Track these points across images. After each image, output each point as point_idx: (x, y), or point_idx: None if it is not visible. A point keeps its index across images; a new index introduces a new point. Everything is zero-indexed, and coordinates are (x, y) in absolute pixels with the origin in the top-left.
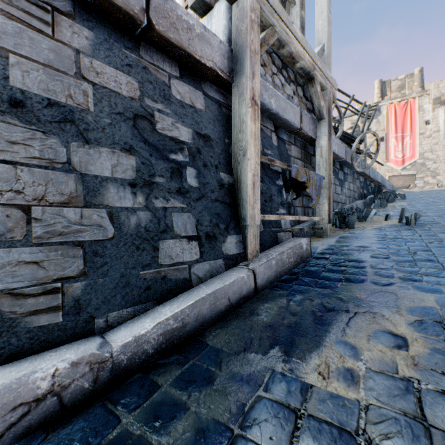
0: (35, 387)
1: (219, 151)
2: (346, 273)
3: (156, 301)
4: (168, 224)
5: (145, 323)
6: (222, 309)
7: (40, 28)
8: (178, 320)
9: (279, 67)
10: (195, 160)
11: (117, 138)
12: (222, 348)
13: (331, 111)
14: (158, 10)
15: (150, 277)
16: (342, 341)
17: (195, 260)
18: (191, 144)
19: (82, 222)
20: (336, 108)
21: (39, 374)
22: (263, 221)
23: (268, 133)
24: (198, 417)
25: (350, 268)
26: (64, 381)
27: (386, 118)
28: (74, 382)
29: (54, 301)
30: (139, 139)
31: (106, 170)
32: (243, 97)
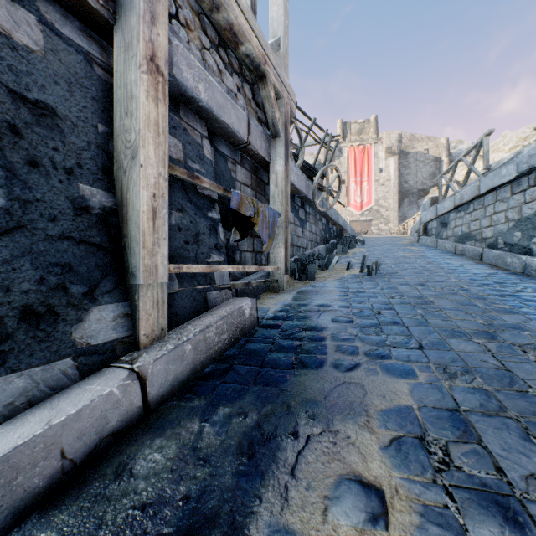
0: None
1: (80, 143)
2: (301, 352)
3: None
4: None
5: None
6: (39, 485)
7: None
8: None
9: (215, 42)
10: None
11: None
12: None
13: (288, 128)
14: None
15: None
16: (280, 527)
17: None
18: None
19: None
20: (297, 131)
21: None
22: (181, 275)
23: (197, 137)
24: None
25: (306, 342)
26: None
27: (347, 160)
28: None
29: None
30: None
31: None
32: (131, 52)
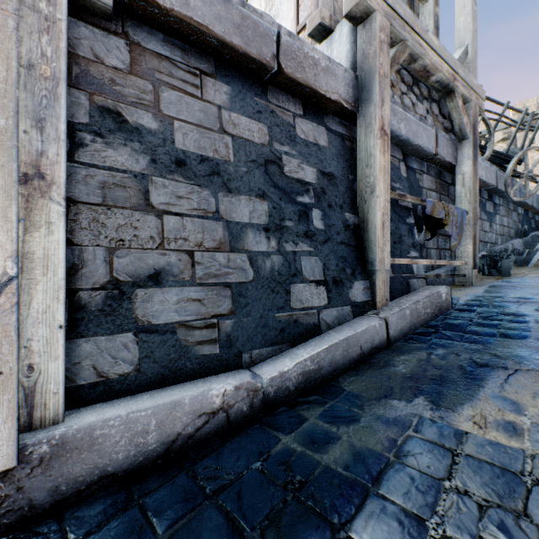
0: (212, 402)
1: (343, 190)
2: (501, 328)
3: (289, 343)
4: (298, 268)
5: (285, 362)
6: (354, 357)
7: (193, 93)
8: (314, 363)
9: (410, 84)
10: (320, 201)
11: (252, 185)
12: (361, 394)
13: (477, 128)
14: (287, 53)
15: (284, 319)
16: (500, 396)
17: (323, 305)
18: (316, 185)
19: (229, 266)
20: (483, 122)
21: (214, 391)
22: (392, 266)
23: (396, 163)
24: (351, 444)
25: (506, 323)
26: (230, 401)
27: None
28: (236, 403)
29: (213, 334)
30: (270, 184)
31: (245, 216)
32: (370, 128)
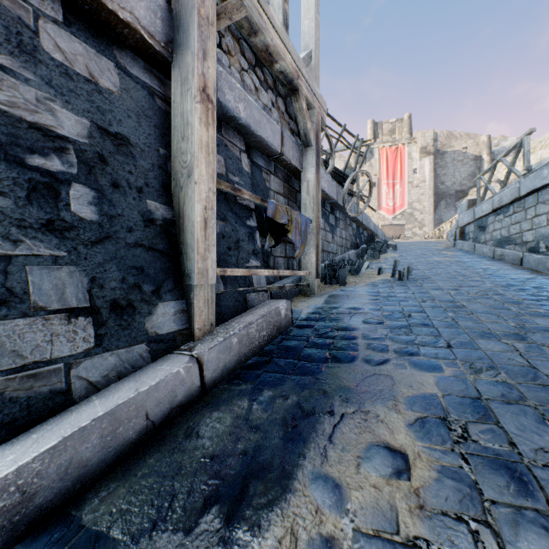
0: None
1: (147, 166)
2: (334, 348)
3: None
4: (14, 288)
5: None
6: (132, 436)
7: None
8: (8, 493)
9: (252, 62)
10: (93, 174)
11: None
12: (110, 531)
13: (319, 137)
14: None
15: None
16: (321, 474)
17: (84, 352)
18: (85, 145)
19: None
20: (327, 138)
21: None
22: (225, 278)
23: (236, 152)
24: None
25: (338, 340)
26: None
27: (378, 162)
28: None
29: None
30: None
31: None
32: (187, 85)
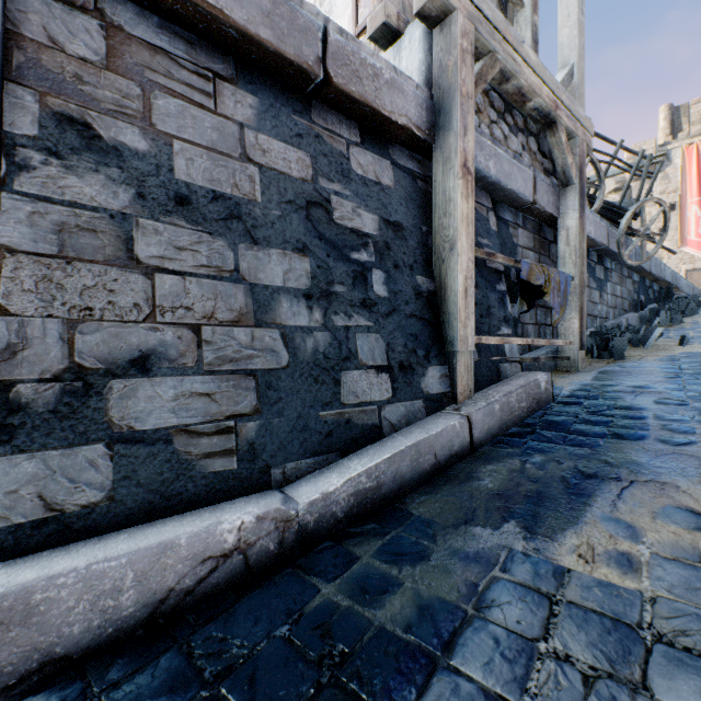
0: (222, 540)
1: (414, 245)
2: (613, 426)
3: (339, 452)
4: (351, 349)
5: (332, 479)
6: (427, 468)
7: (202, 103)
8: (371, 478)
9: (501, 110)
10: (383, 260)
11: (288, 235)
12: (433, 519)
13: (584, 171)
14: (337, 57)
15: (331, 419)
16: (612, 517)
17: (386, 400)
18: (377, 237)
19: (253, 346)
20: (592, 164)
21: (226, 525)
22: (478, 346)
23: (483, 212)
24: (417, 593)
25: (619, 419)
26: (249, 538)
27: (680, 170)
28: (259, 540)
29: (228, 443)
30: (313, 234)
31: (277, 277)
32: (449, 164)
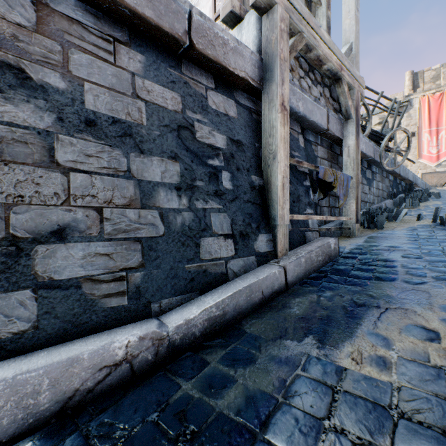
0: (114, 354)
1: (250, 155)
2: (376, 272)
3: (198, 292)
4: (207, 223)
5: (192, 310)
6: (257, 301)
7: (105, 58)
8: (219, 309)
9: (306, 70)
10: (229, 165)
11: (164, 148)
12: (260, 335)
13: (359, 110)
14: (198, 31)
15: (193, 270)
16: (374, 332)
17: (231, 256)
18: (225, 150)
19: (140, 221)
20: (364, 106)
21: (117, 344)
22: (292, 221)
23: (295, 135)
24: (246, 387)
25: (379, 267)
26: (134, 352)
27: (418, 112)
28: (141, 353)
29: (121, 287)
30: (182, 147)
31: (157, 176)
32: (272, 103)
